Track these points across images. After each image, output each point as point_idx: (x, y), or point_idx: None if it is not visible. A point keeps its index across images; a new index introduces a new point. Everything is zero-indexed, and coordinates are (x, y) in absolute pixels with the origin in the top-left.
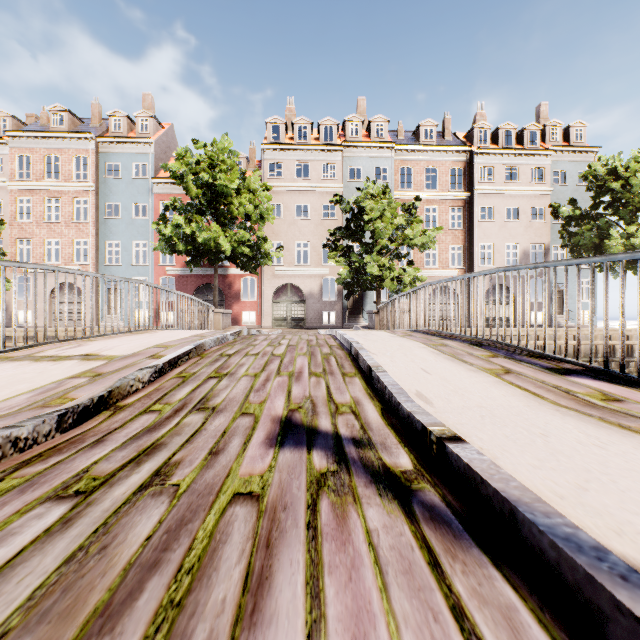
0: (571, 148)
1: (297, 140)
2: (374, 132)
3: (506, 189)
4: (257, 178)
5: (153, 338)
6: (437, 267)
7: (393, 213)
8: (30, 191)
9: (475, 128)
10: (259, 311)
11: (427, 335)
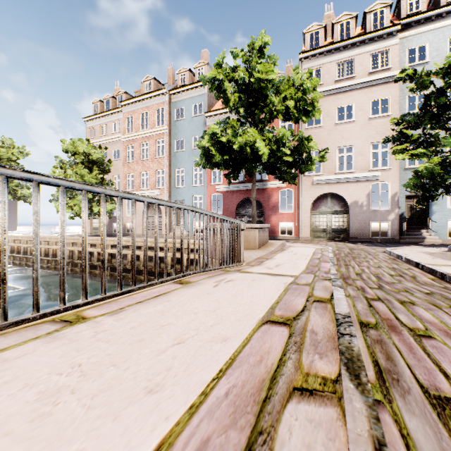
0: None
1: (338, 40)
2: None
3: None
4: (297, 75)
5: None
6: None
7: None
8: (133, 140)
9: None
10: (296, 222)
11: None
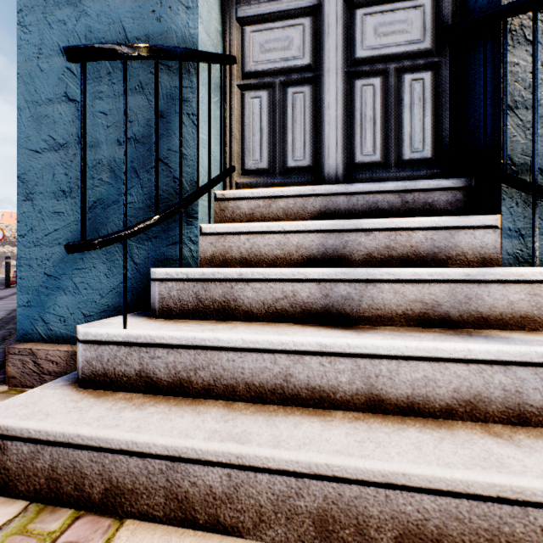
0: None
1: None
2: None
3: None
4: None
5: None
6: None
7: None
8: None
9: None
10: None
11: None
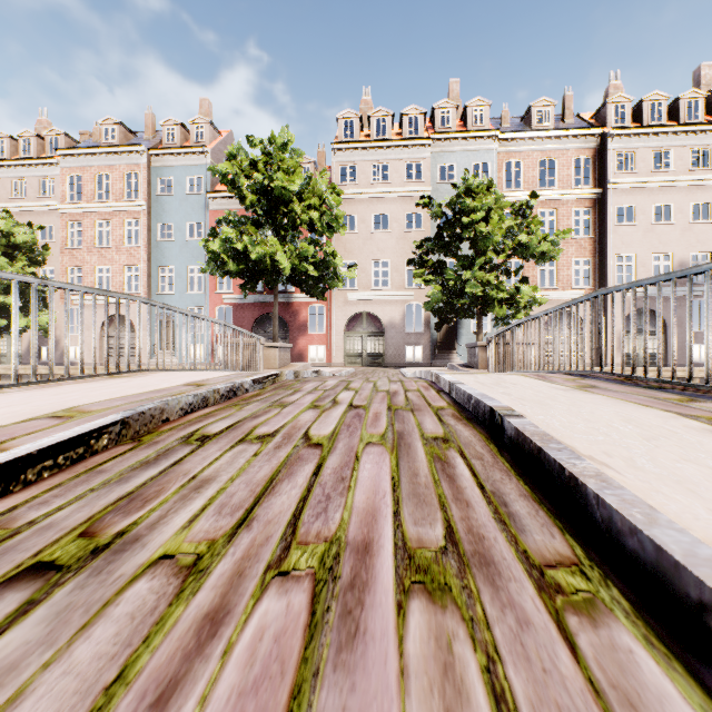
0: None
1: (374, 136)
2: (471, 119)
3: (654, 180)
4: (324, 180)
5: (107, 389)
6: (555, 287)
7: (499, 216)
8: (81, 214)
9: (608, 103)
10: (329, 345)
11: (629, 386)
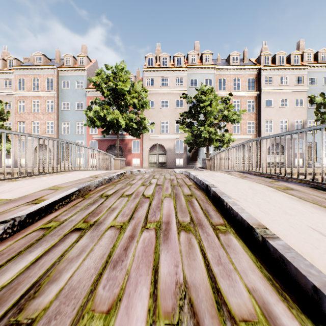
0: (319, 64)
1: (162, 65)
2: (204, 60)
3: (280, 89)
4: (140, 85)
5: (60, 178)
6: (240, 134)
7: (216, 103)
8: (24, 97)
9: (262, 55)
10: (141, 158)
11: (258, 176)
